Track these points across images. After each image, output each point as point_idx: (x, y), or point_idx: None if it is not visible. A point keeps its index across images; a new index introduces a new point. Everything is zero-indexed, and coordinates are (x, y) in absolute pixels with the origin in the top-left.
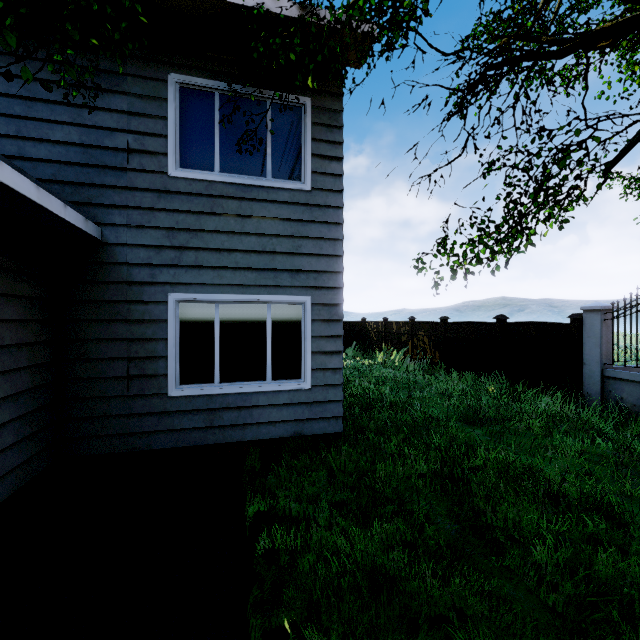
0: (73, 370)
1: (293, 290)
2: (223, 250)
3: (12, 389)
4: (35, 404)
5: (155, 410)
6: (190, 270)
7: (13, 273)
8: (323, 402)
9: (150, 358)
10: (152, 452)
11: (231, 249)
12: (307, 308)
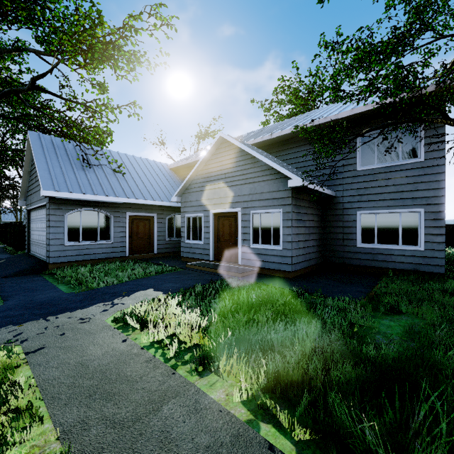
0: (327, 236)
1: (413, 206)
2: (378, 193)
3: (316, 238)
4: (319, 243)
5: (352, 251)
6: (365, 202)
7: (316, 209)
8: (431, 257)
9: (350, 233)
10: (351, 265)
11: (382, 193)
12: (421, 214)
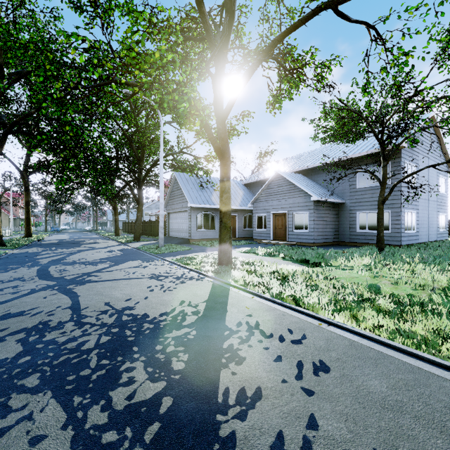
0: (341, 226)
1: (385, 209)
2: (368, 201)
3: (332, 227)
4: (335, 230)
5: (354, 234)
6: (361, 206)
7: (332, 210)
8: (394, 236)
9: (353, 224)
10: (354, 243)
11: (370, 201)
12: (389, 213)
